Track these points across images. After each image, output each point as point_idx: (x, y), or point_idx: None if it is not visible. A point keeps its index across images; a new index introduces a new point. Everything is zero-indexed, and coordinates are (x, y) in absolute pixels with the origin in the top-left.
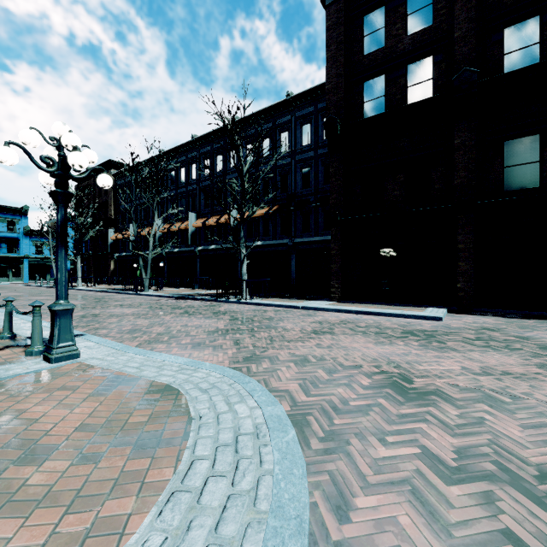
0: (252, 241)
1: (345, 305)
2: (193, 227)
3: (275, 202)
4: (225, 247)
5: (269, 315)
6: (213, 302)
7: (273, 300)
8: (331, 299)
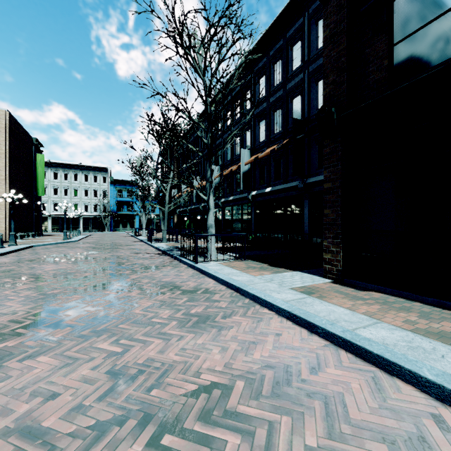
0: (264, 188)
1: (335, 295)
2: (216, 180)
3: (286, 136)
4: (239, 197)
5: (135, 306)
6: (175, 260)
7: (238, 264)
8: (323, 273)
